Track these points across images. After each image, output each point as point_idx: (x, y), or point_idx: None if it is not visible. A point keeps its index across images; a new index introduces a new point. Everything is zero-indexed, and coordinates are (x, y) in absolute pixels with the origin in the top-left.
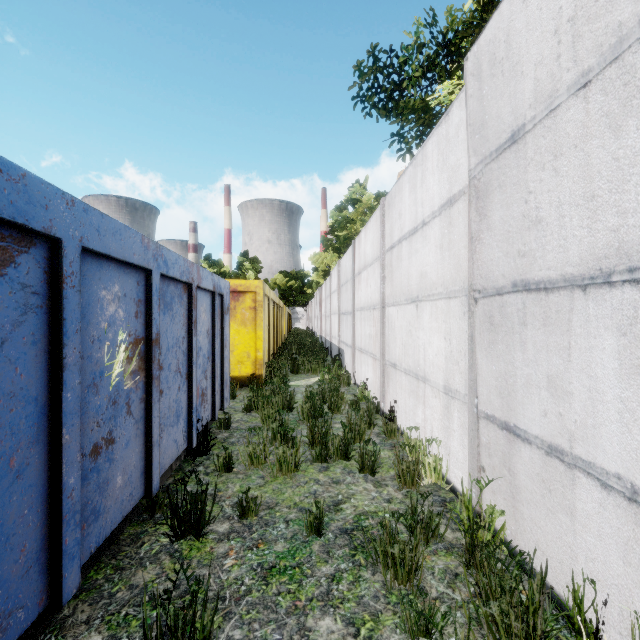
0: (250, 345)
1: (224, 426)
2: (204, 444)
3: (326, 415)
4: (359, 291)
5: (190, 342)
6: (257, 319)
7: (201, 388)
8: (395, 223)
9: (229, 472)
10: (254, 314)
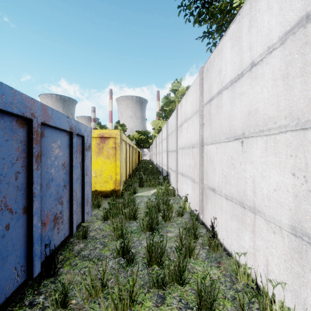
0: (112, 171)
1: (82, 237)
2: (52, 267)
3: (160, 223)
4: (181, 137)
5: (30, 176)
6: (116, 154)
7: (53, 214)
8: (214, 80)
9: (65, 308)
10: (115, 151)
